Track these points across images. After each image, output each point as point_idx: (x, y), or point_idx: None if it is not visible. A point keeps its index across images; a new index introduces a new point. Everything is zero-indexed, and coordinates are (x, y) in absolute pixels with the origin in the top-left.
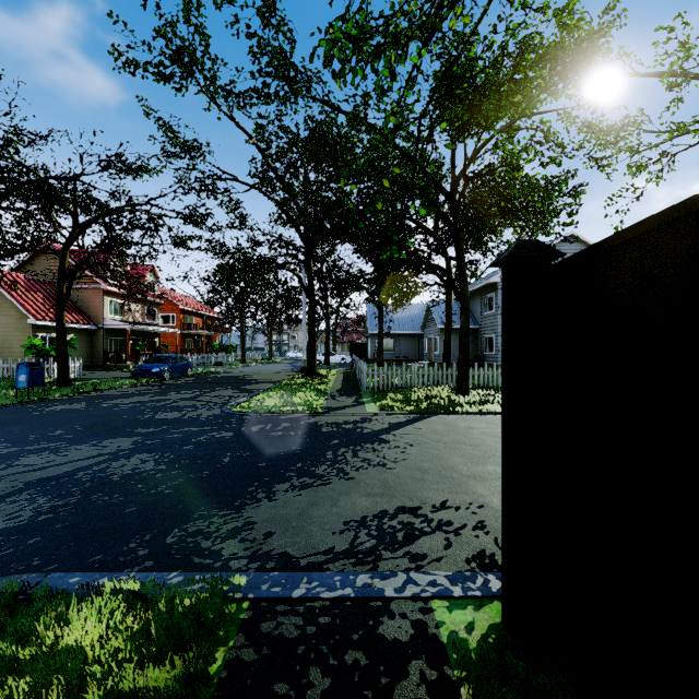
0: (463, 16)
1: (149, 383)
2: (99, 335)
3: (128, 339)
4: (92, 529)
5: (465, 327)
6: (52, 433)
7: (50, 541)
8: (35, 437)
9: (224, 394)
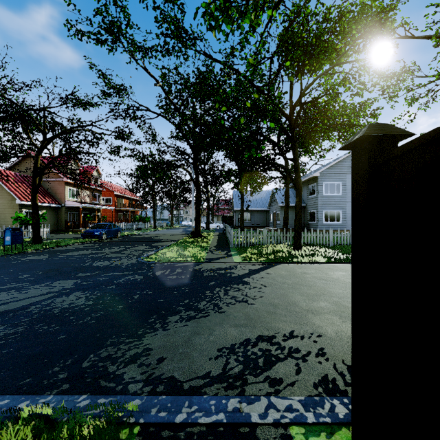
0: None
1: (92, 242)
2: (62, 211)
3: (80, 213)
4: (29, 354)
5: (299, 204)
6: (21, 276)
7: None
8: (8, 279)
9: (140, 249)
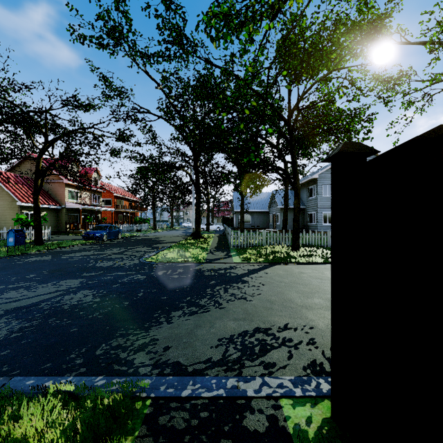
0: (296, 3)
1: (93, 243)
2: (62, 212)
3: (81, 214)
4: (46, 344)
5: (297, 206)
6: (28, 276)
7: (17, 352)
8: (16, 279)
9: (141, 250)
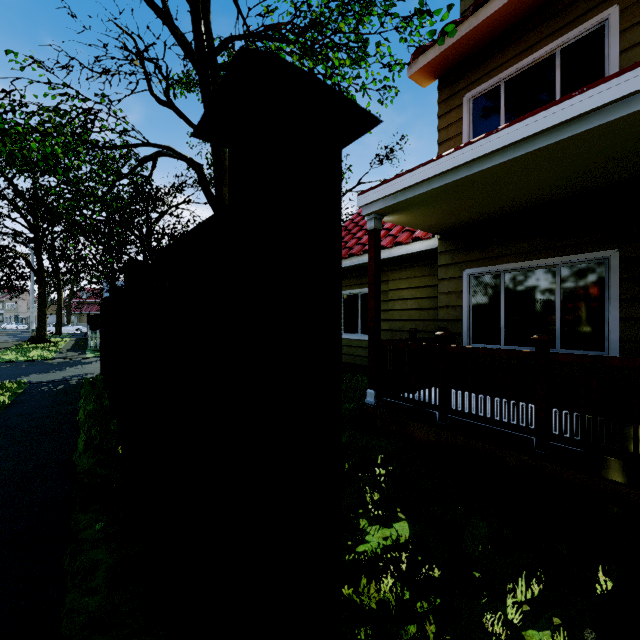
0: None
1: None
2: None
3: None
4: None
5: None
6: None
7: None
8: None
9: None
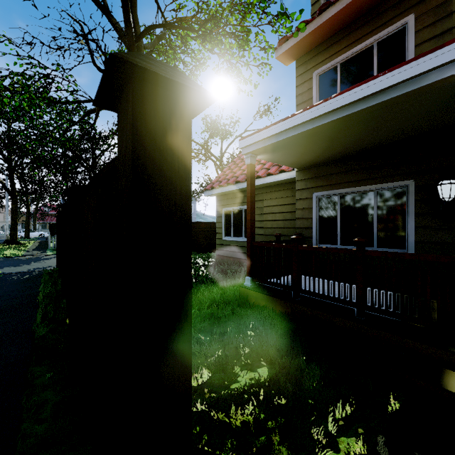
0: None
1: None
2: None
3: None
4: None
5: None
6: None
7: None
8: None
9: None
